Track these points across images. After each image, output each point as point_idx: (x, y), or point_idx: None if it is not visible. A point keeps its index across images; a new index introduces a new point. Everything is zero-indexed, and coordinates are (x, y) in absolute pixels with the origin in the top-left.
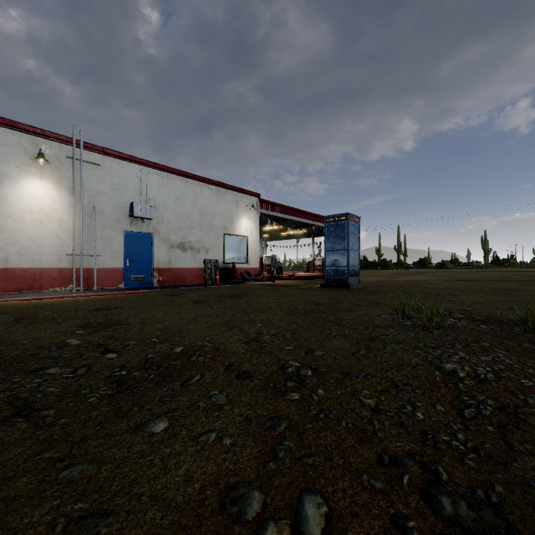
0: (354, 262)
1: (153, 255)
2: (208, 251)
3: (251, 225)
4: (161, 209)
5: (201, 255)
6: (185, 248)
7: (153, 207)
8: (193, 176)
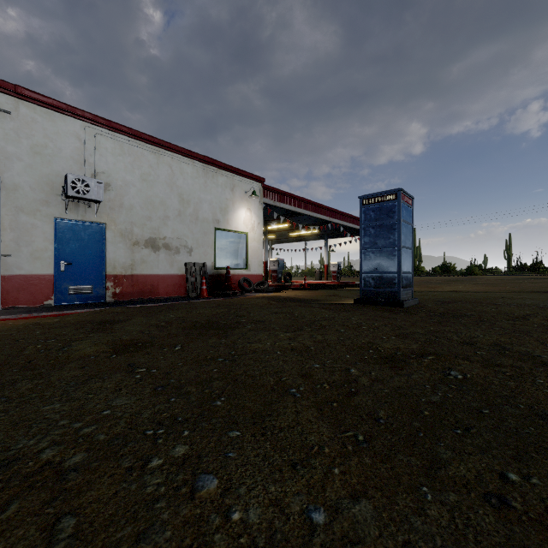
0: (406, 265)
1: (105, 256)
2: (192, 251)
3: (251, 218)
4: (119, 189)
5: (182, 257)
6: (156, 247)
7: (102, 184)
8: (169, 146)
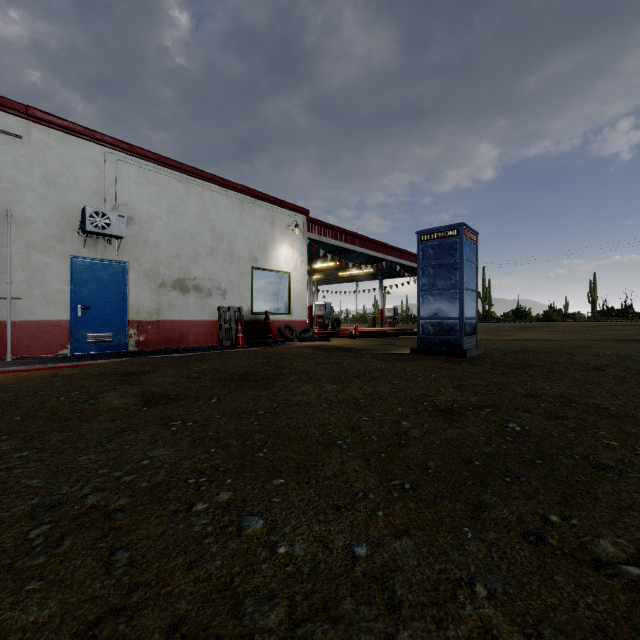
0: (469, 309)
1: (128, 299)
2: (226, 293)
3: (294, 256)
4: (143, 223)
5: (214, 300)
6: (185, 289)
7: (124, 217)
8: (200, 174)
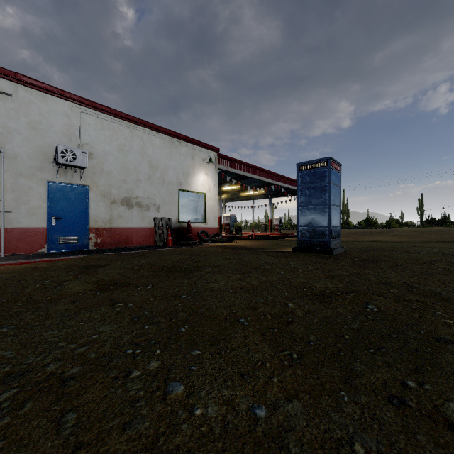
0: (335, 220)
1: (89, 212)
2: (159, 208)
3: (208, 181)
4: (100, 157)
5: (151, 213)
6: (130, 205)
7: (86, 153)
8: (141, 122)
